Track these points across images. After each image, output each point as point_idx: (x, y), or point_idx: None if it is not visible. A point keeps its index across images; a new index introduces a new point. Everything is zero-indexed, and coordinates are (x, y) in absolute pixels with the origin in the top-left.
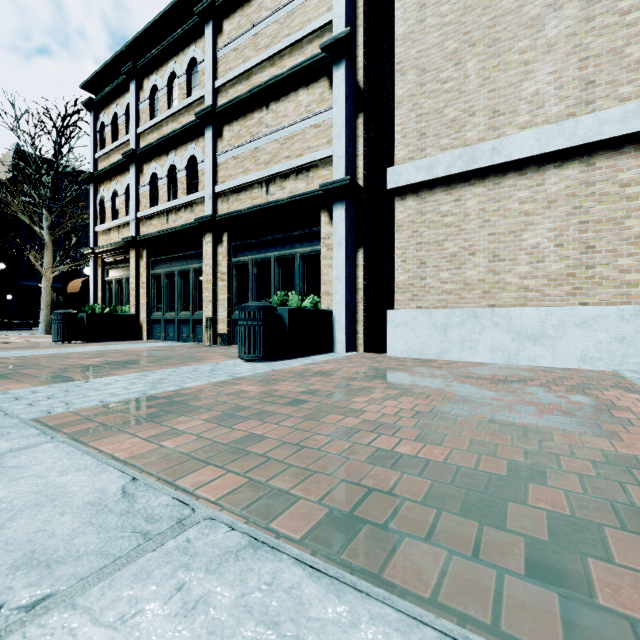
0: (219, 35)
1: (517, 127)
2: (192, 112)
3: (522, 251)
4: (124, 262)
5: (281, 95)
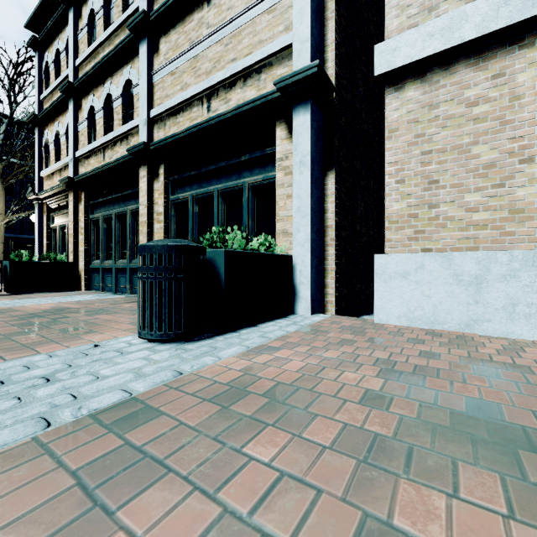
0: None
1: None
2: (127, 30)
3: None
4: (66, 207)
5: None
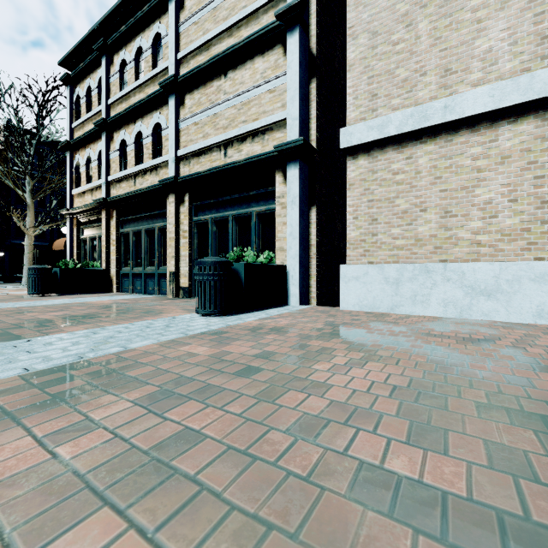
0: (181, 10)
1: (469, 84)
2: (157, 83)
3: (474, 207)
4: (97, 222)
5: (238, 63)
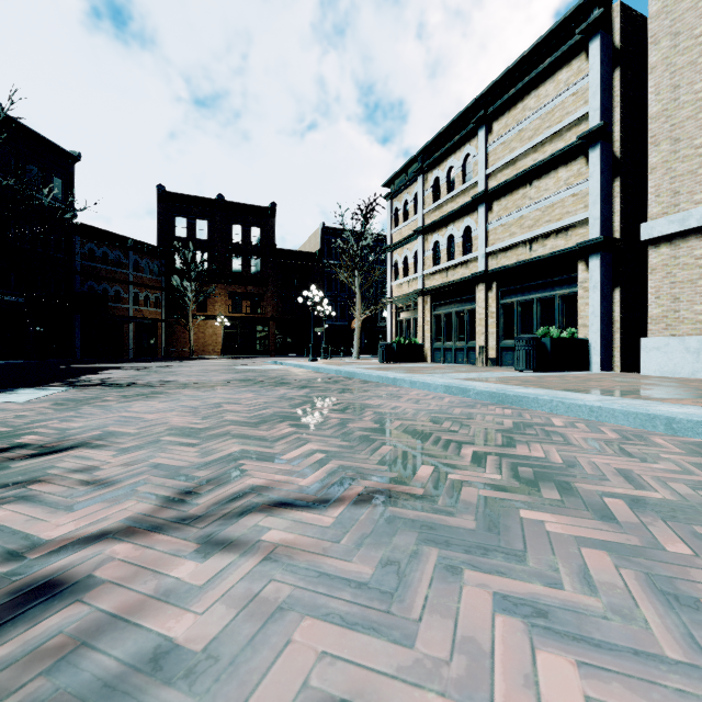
0: (489, 134)
1: None
2: (467, 194)
3: None
4: (412, 307)
5: (542, 174)
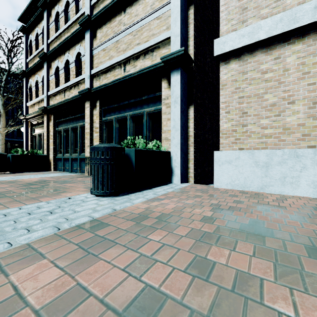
0: None
1: None
2: (78, 24)
3: None
4: (42, 123)
5: (134, 1)
